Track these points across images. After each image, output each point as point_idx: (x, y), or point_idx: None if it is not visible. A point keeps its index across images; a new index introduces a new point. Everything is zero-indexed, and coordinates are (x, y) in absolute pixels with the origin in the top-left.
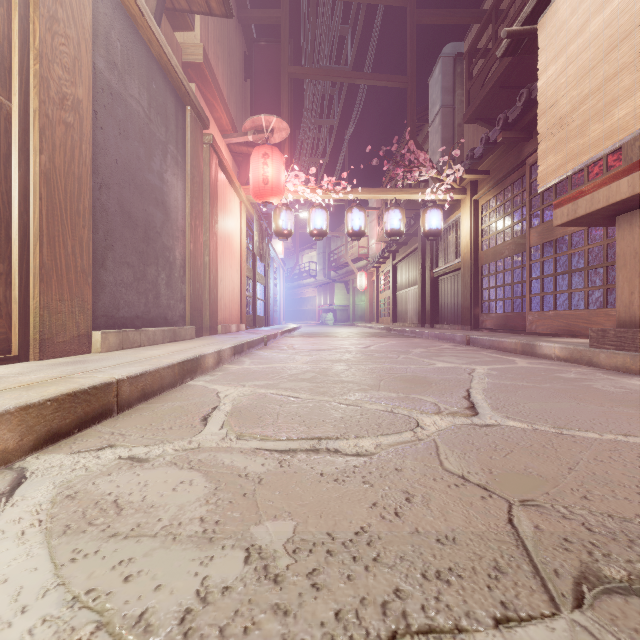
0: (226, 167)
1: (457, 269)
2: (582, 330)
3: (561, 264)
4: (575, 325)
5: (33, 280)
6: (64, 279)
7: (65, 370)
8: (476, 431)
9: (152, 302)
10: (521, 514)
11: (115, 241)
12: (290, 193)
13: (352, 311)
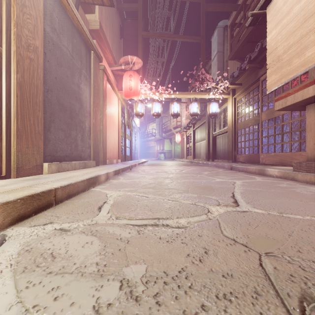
0: (111, 81)
1: (225, 132)
2: (288, 162)
3: (277, 129)
4: (284, 160)
5: (13, 137)
6: (29, 137)
7: (29, 183)
8: (239, 214)
9: (74, 148)
10: (266, 260)
11: (55, 118)
12: (143, 94)
13: (173, 153)
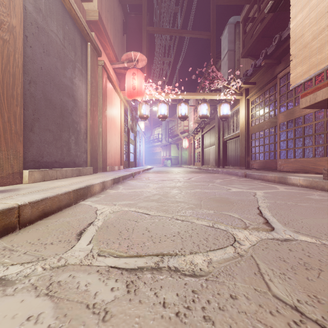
0: (112, 79)
1: (237, 136)
2: (311, 169)
3: (298, 132)
4: (307, 166)
5: None
6: (2, 137)
7: None
8: (280, 246)
9: (66, 153)
10: None
11: (40, 116)
12: (147, 95)
13: (180, 159)
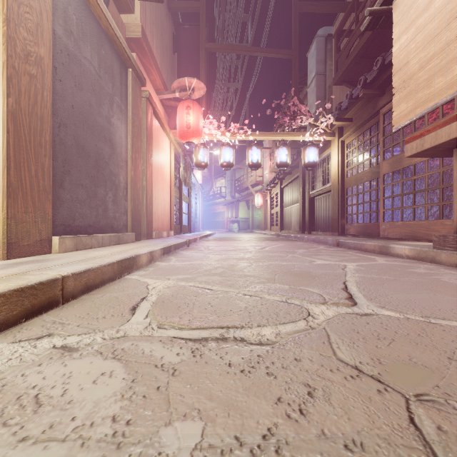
0: (159, 115)
1: (328, 191)
2: (423, 236)
3: (407, 187)
4: (418, 232)
5: (2, 196)
6: (28, 196)
7: (22, 268)
8: (358, 320)
9: (101, 214)
10: (420, 411)
11: (71, 168)
12: (206, 135)
13: (251, 222)
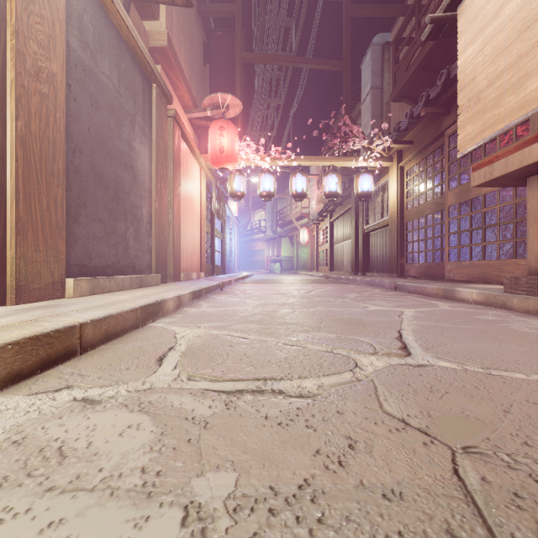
0: (188, 138)
1: (385, 225)
2: (494, 277)
3: (476, 221)
4: (488, 273)
5: (10, 233)
6: (39, 232)
7: (35, 314)
8: (411, 371)
9: (121, 253)
10: (465, 463)
11: (87, 199)
12: (243, 160)
13: (296, 261)
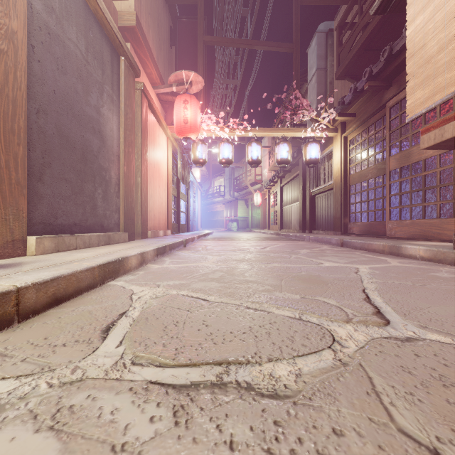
0: (155, 109)
1: (330, 189)
2: (435, 235)
3: (416, 183)
4: (429, 231)
5: None
6: None
7: None
8: (402, 349)
9: (89, 212)
10: None
11: (53, 159)
12: (204, 131)
13: (250, 221)
